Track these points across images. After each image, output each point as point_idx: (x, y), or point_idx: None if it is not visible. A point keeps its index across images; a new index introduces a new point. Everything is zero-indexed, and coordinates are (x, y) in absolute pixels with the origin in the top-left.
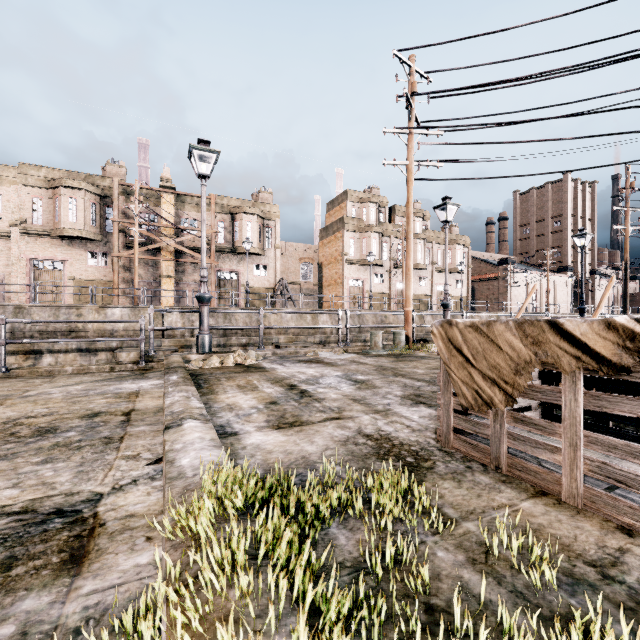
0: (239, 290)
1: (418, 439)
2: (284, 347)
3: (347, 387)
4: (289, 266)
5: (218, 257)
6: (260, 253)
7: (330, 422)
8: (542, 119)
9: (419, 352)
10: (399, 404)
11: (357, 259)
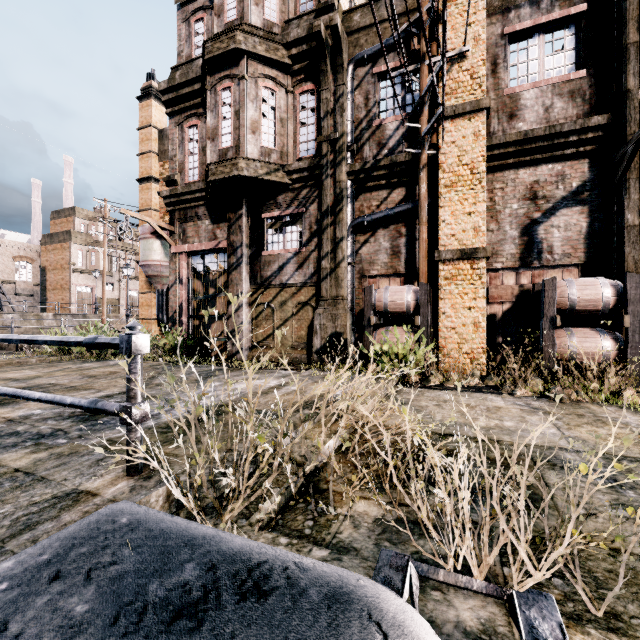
0: None
1: None
2: None
3: None
4: None
5: None
6: None
7: None
8: None
9: None
10: None
11: (86, 269)
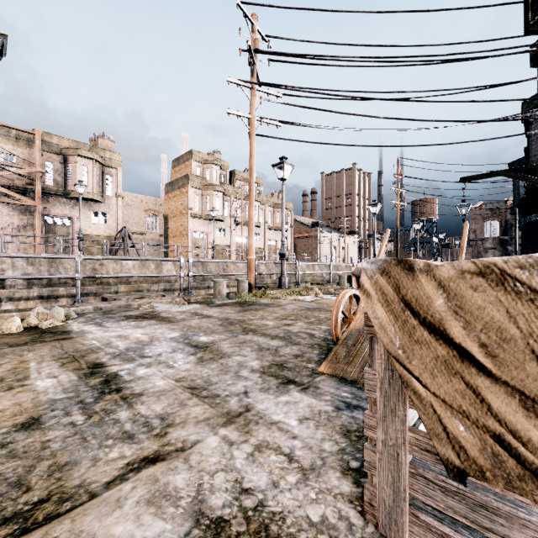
0: (73, 237)
1: (325, 512)
2: (112, 299)
3: (184, 360)
4: (134, 216)
5: (45, 200)
6: (99, 200)
7: (135, 480)
8: (361, 97)
9: (263, 299)
10: (261, 390)
11: (201, 214)
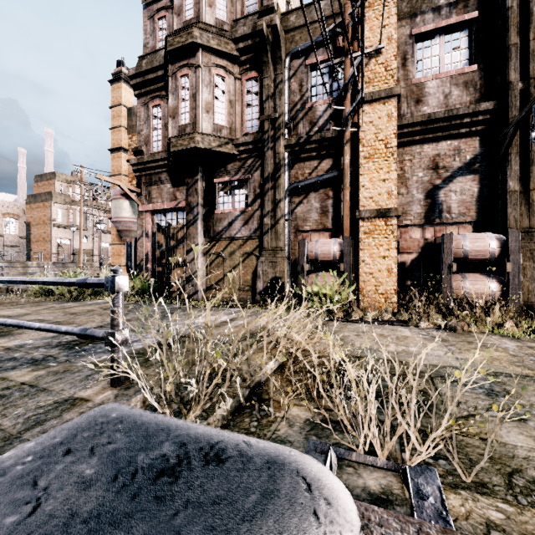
0: None
1: None
2: None
3: None
4: None
5: None
6: None
7: None
8: None
9: None
10: None
11: (65, 224)
